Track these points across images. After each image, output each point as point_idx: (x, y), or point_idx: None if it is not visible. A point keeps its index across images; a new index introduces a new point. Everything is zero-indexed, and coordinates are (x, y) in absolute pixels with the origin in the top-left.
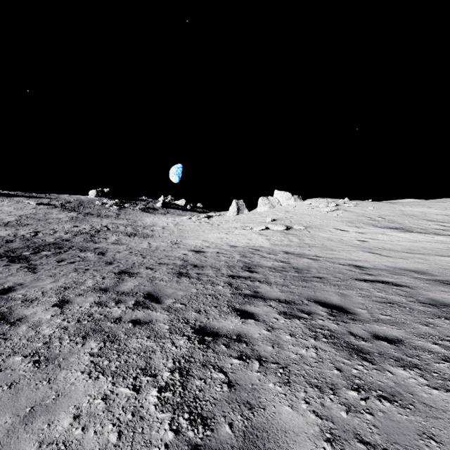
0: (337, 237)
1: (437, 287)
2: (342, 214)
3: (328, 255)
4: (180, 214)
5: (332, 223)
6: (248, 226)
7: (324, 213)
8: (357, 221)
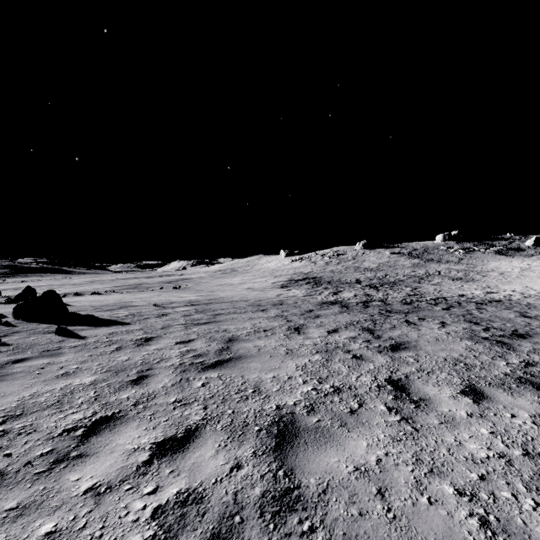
0: None
1: None
2: None
3: None
4: None
5: None
6: None
7: None
8: None
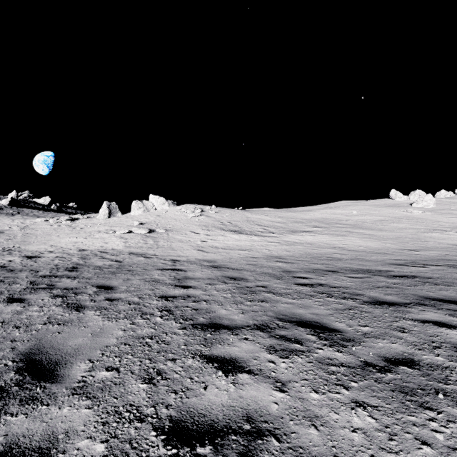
0: (187, 238)
1: (203, 269)
2: (203, 219)
3: (165, 253)
4: (38, 215)
5: (191, 227)
6: (113, 230)
7: (189, 218)
8: (211, 225)
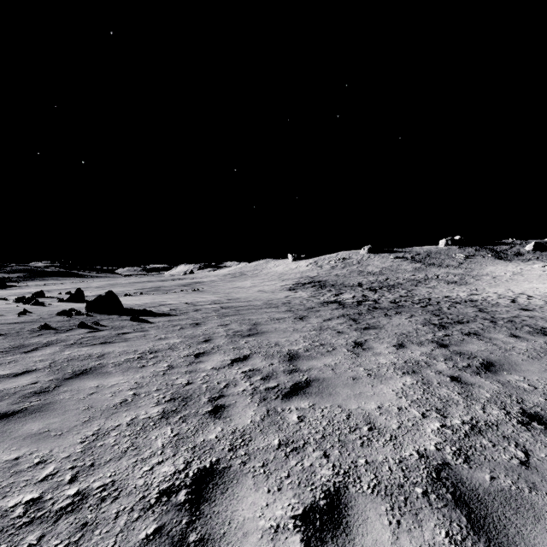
0: None
1: None
2: None
3: None
4: None
5: None
6: None
7: None
8: None
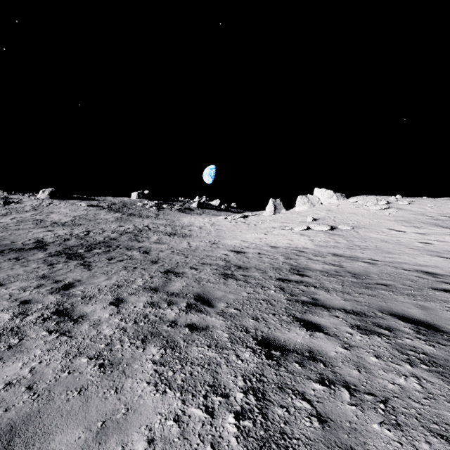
0: (392, 238)
1: None
2: (395, 213)
3: (386, 259)
4: (215, 214)
5: (384, 222)
6: (287, 226)
7: (373, 212)
8: (415, 220)
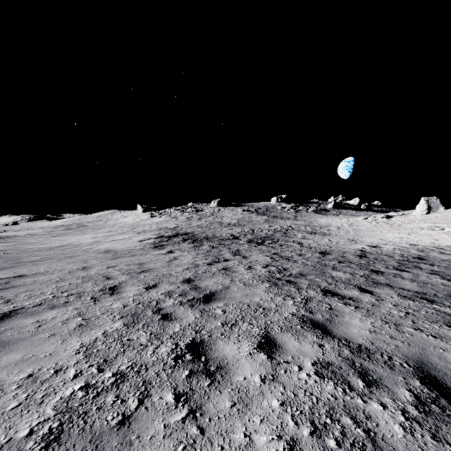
0: None
1: None
2: None
3: None
4: (353, 214)
5: None
6: (439, 227)
7: None
8: None
